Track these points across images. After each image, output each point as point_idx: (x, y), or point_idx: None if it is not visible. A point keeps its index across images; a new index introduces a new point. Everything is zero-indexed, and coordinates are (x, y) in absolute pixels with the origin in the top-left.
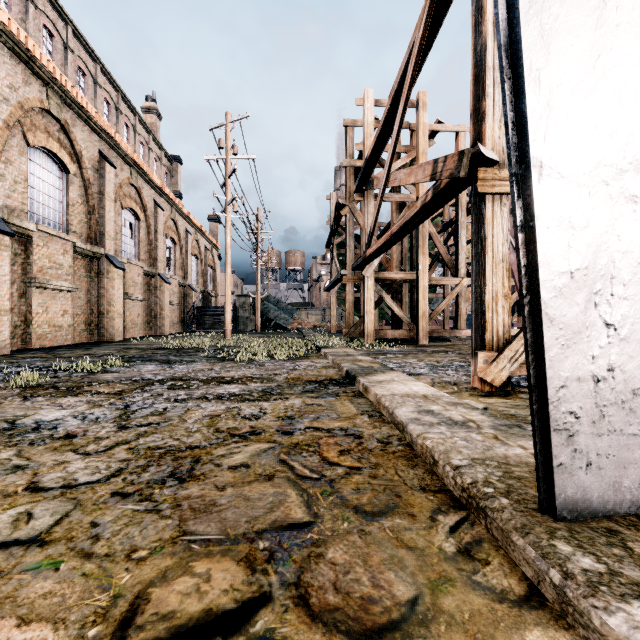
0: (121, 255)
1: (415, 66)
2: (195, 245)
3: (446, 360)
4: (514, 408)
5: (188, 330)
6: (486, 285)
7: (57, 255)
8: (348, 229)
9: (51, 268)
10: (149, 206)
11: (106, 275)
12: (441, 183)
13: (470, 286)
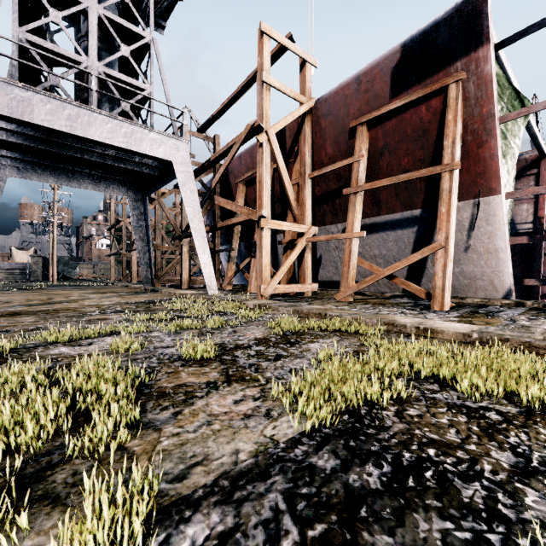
0: None
1: None
2: None
3: None
4: None
5: None
6: (156, 267)
7: None
8: (124, 232)
9: None
10: None
11: None
12: None
13: None
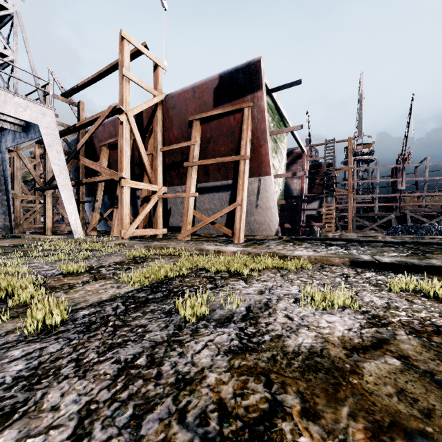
0: None
1: None
2: None
3: None
4: None
5: None
6: (15, 215)
7: None
8: None
9: None
10: None
11: None
12: None
13: None
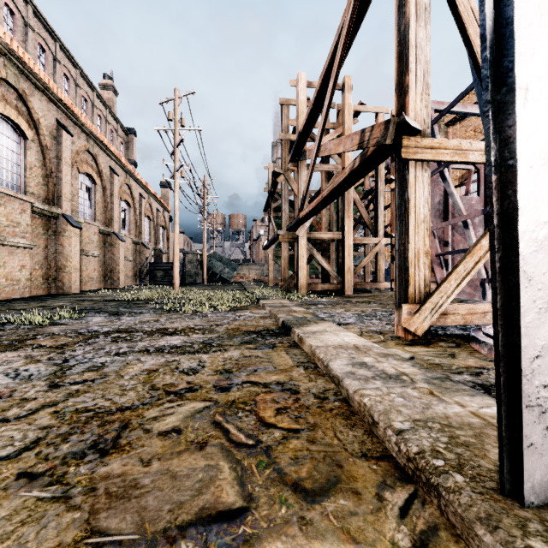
0: (78, 215)
1: (344, 46)
2: (148, 208)
3: (370, 310)
4: (438, 357)
5: (141, 283)
6: (409, 243)
7: (14, 214)
8: (283, 195)
9: (8, 226)
10: (105, 172)
11: (63, 233)
12: (368, 151)
13: (387, 245)
